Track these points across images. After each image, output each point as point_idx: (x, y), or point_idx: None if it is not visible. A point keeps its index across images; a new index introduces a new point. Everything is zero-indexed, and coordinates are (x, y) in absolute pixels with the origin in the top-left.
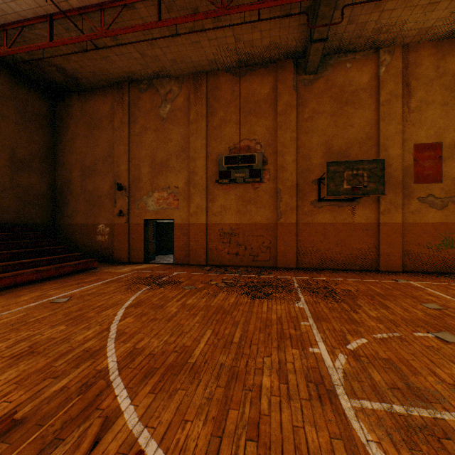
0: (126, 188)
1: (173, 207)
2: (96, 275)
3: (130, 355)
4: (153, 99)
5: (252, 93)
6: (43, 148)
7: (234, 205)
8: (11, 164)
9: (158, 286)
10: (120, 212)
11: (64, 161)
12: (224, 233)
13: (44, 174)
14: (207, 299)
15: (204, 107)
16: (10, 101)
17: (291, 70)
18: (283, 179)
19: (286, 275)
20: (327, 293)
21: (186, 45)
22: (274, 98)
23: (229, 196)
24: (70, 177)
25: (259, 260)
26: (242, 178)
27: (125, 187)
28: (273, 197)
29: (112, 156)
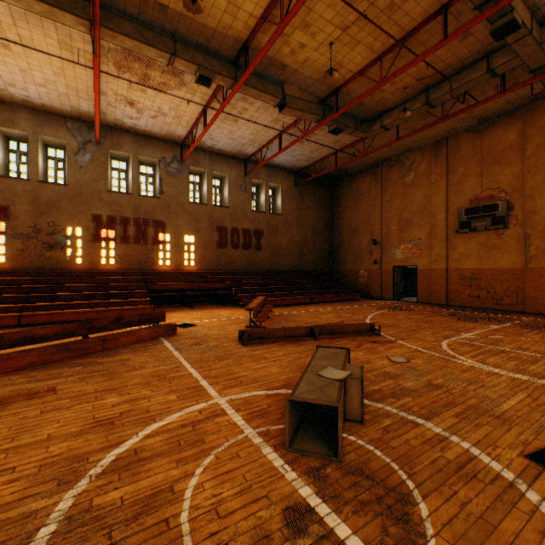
0: (379, 242)
1: (416, 256)
2: (359, 303)
3: (374, 322)
4: (400, 171)
5: (494, 144)
6: (326, 221)
7: (474, 251)
8: (312, 235)
9: (396, 310)
10: (374, 261)
11: (338, 227)
12: (464, 277)
13: (327, 238)
14: (424, 317)
15: (443, 169)
16: (312, 198)
17: (543, 109)
18: (532, 223)
19: (522, 317)
20: (538, 327)
21: (423, 131)
22: (521, 143)
23: (469, 244)
24: (341, 238)
25: (503, 304)
26: (483, 226)
27: (378, 242)
28: (520, 242)
29: (369, 219)
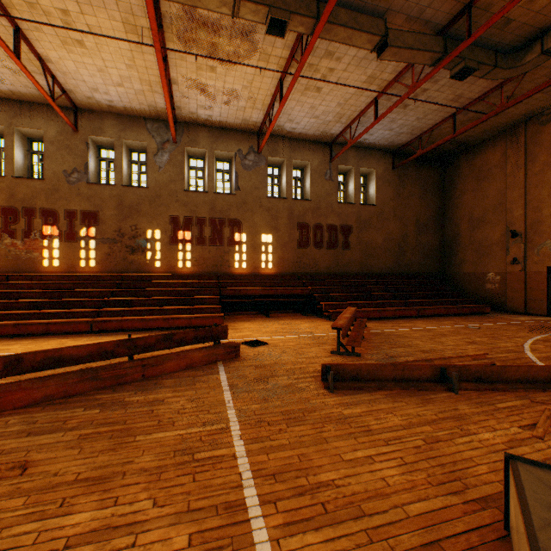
0: (521, 234)
1: None
2: (491, 318)
3: (545, 358)
4: None
5: None
6: (434, 211)
7: None
8: (415, 229)
9: None
10: (512, 260)
11: (451, 217)
12: None
13: (435, 231)
14: None
15: None
16: (415, 182)
17: None
18: None
19: None
20: None
21: None
22: None
23: None
24: (457, 230)
25: None
26: None
27: (519, 233)
28: None
29: (502, 203)
